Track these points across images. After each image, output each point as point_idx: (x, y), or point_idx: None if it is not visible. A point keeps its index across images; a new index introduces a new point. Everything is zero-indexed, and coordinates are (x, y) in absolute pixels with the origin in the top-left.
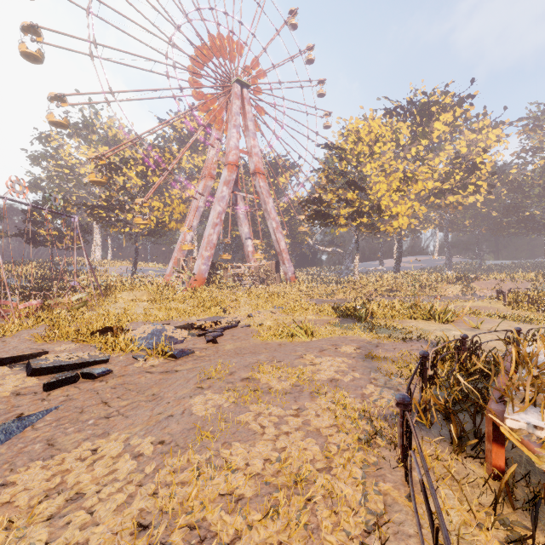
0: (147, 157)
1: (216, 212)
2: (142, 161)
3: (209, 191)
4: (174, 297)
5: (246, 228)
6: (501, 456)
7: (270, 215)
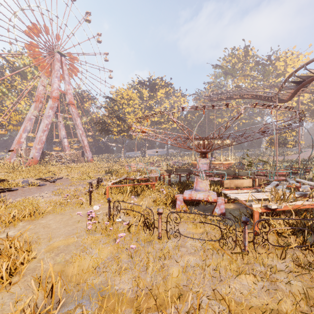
0: None
1: (45, 124)
2: None
3: (38, 109)
4: (22, 170)
5: (63, 132)
6: (112, 184)
7: (78, 126)
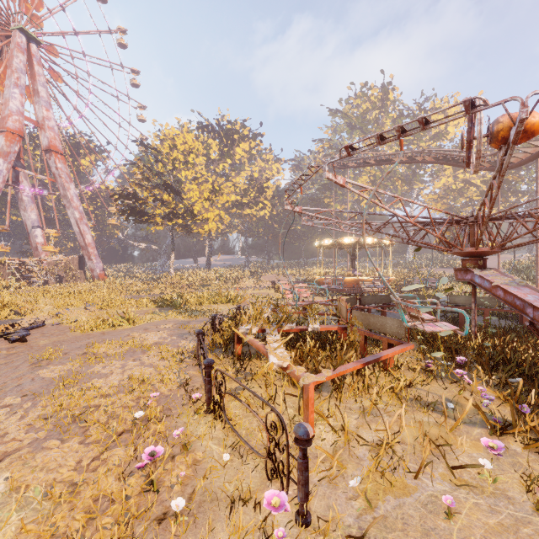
0: None
1: None
2: None
3: None
4: None
5: (33, 214)
6: (240, 349)
7: (71, 202)
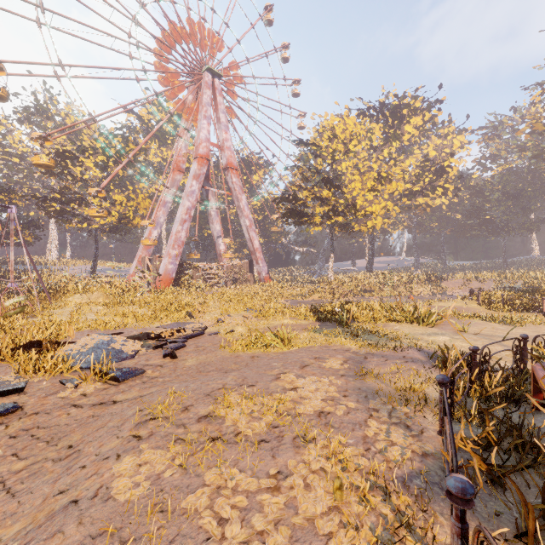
0: (108, 147)
1: (185, 207)
2: (102, 150)
3: (177, 185)
4: (134, 300)
5: (218, 226)
6: None
7: (243, 212)
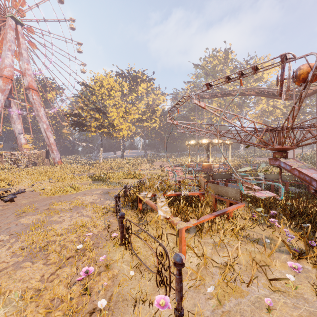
0: None
1: None
2: None
3: None
4: None
5: (19, 126)
6: (141, 206)
7: (41, 119)
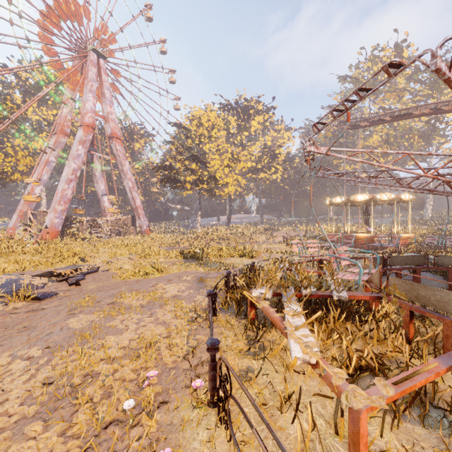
0: None
1: (71, 168)
2: None
3: (62, 147)
4: (23, 250)
5: (102, 185)
6: (253, 313)
7: (126, 175)
